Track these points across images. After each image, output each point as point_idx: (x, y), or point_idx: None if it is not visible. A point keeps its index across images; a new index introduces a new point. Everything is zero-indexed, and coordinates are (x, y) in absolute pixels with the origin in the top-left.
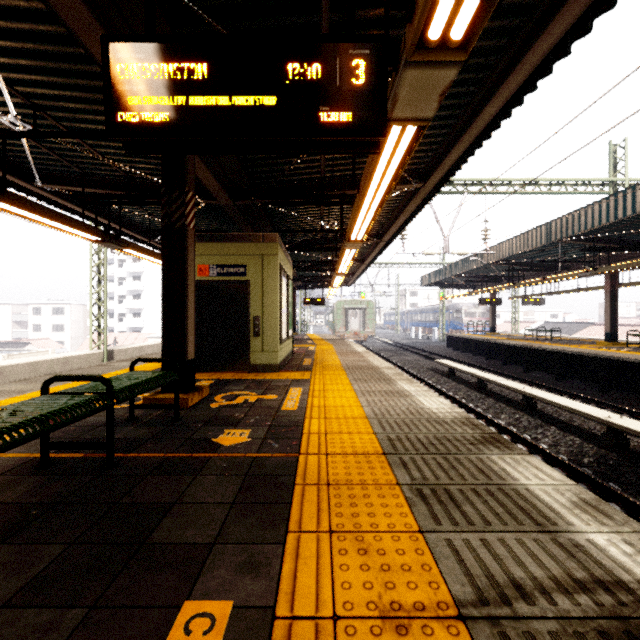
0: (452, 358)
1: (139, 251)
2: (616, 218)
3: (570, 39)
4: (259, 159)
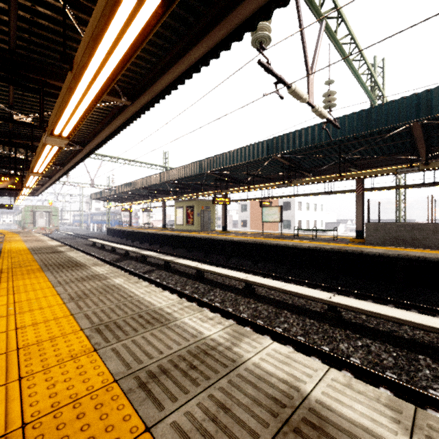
0: (104, 239)
1: None
2: (147, 185)
3: (84, 158)
4: None
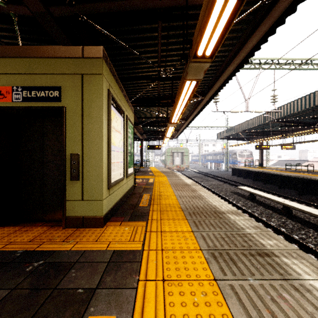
0: (241, 183)
1: None
2: None
3: None
4: None
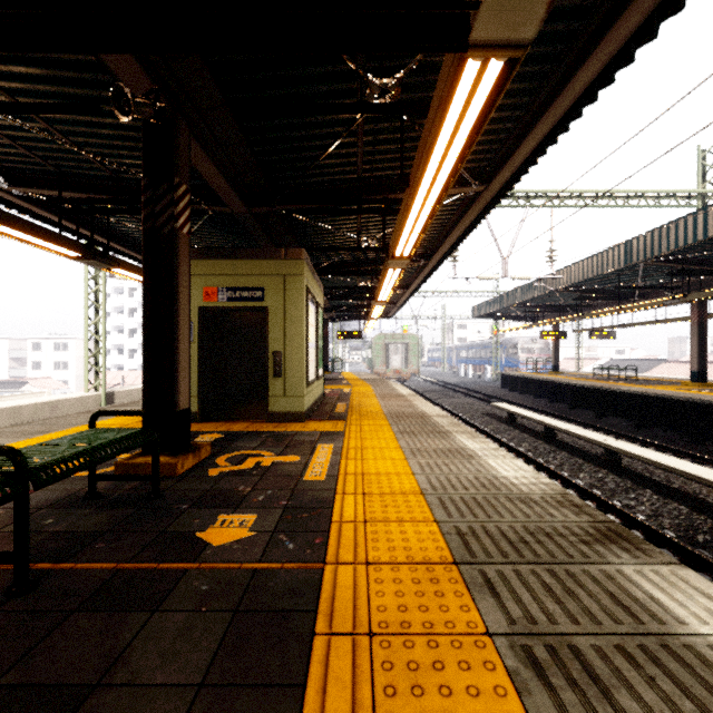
0: (510, 401)
1: (134, 272)
2: None
3: None
4: (279, 151)
